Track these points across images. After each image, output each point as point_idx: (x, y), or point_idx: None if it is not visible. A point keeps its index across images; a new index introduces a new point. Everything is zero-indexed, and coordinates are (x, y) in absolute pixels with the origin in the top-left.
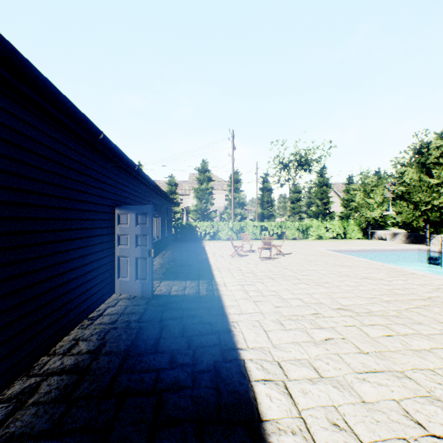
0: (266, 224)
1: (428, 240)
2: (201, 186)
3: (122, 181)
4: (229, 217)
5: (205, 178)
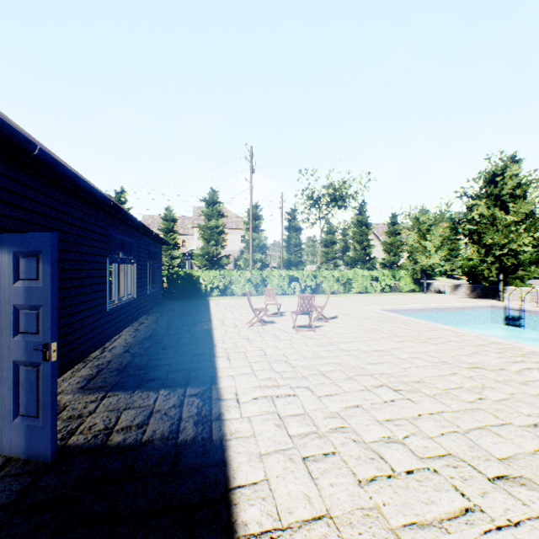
0: (296, 274)
1: (501, 294)
2: (208, 223)
3: (1, 181)
4: (246, 264)
5: (214, 212)
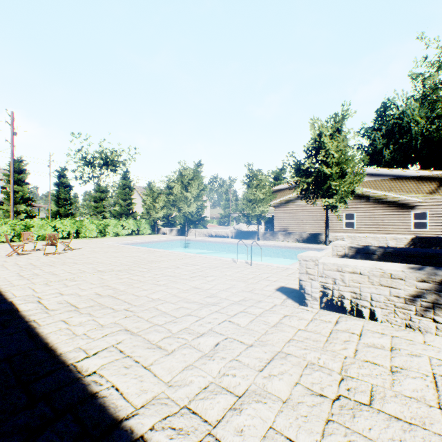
0: (59, 223)
1: (187, 233)
2: None
3: None
4: (7, 215)
5: None
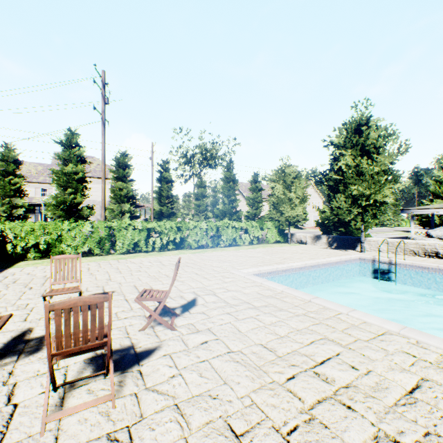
0: (156, 226)
1: (363, 245)
2: (65, 168)
3: None
4: (113, 215)
5: (72, 156)
